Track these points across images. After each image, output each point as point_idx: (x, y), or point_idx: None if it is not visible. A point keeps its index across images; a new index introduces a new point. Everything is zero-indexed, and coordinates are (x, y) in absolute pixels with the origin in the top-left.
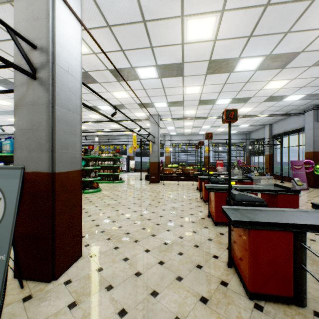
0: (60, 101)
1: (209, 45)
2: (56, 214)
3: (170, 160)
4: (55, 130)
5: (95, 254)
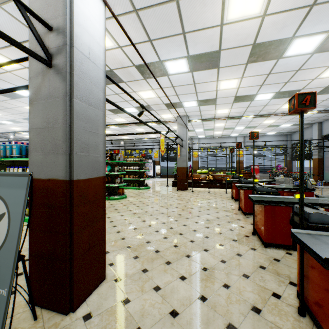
0: (79, 93)
1: (255, 23)
2: (74, 231)
3: (198, 165)
4: (72, 128)
5: (121, 278)
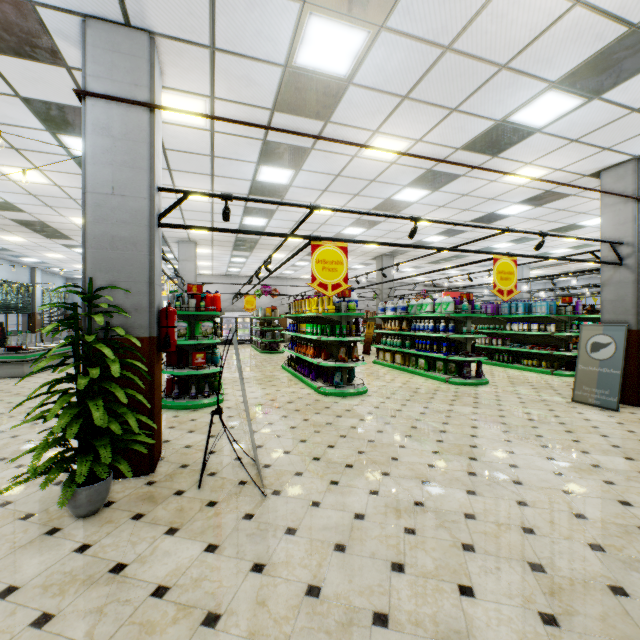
0: None
1: None
2: (639, 360)
3: None
4: (638, 300)
5: None
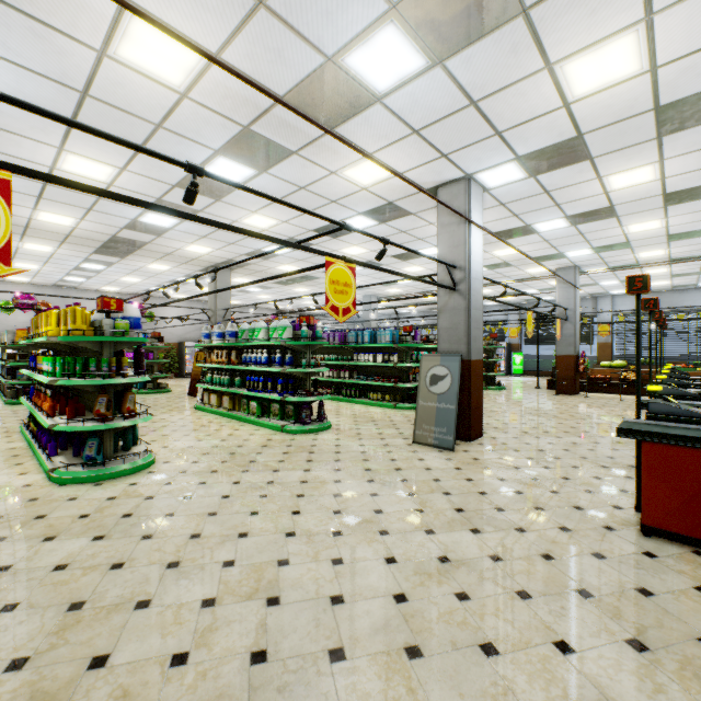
0: (472, 305)
1: (654, 184)
2: (470, 392)
3: (610, 352)
4: (469, 328)
5: (496, 438)
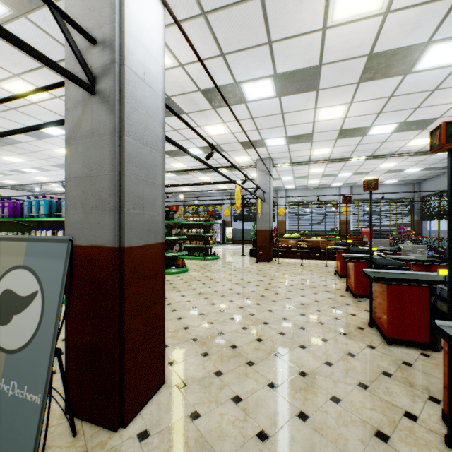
0: (131, 128)
1: (373, 25)
2: (125, 317)
3: (285, 227)
4: (123, 177)
5: (186, 383)
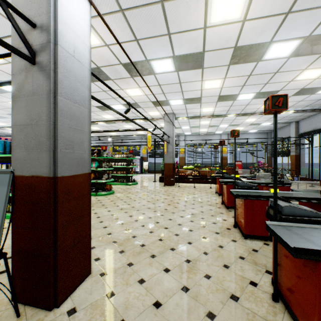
0: (63, 90)
1: (236, 28)
2: (58, 227)
3: (184, 161)
4: (57, 126)
5: (106, 272)
